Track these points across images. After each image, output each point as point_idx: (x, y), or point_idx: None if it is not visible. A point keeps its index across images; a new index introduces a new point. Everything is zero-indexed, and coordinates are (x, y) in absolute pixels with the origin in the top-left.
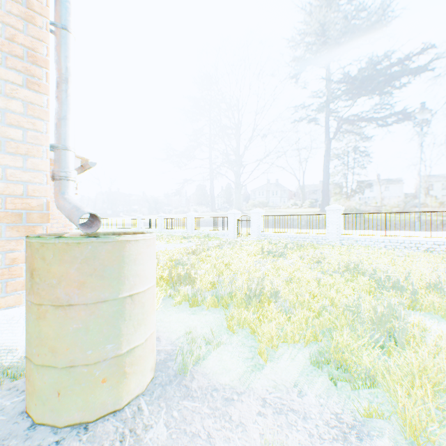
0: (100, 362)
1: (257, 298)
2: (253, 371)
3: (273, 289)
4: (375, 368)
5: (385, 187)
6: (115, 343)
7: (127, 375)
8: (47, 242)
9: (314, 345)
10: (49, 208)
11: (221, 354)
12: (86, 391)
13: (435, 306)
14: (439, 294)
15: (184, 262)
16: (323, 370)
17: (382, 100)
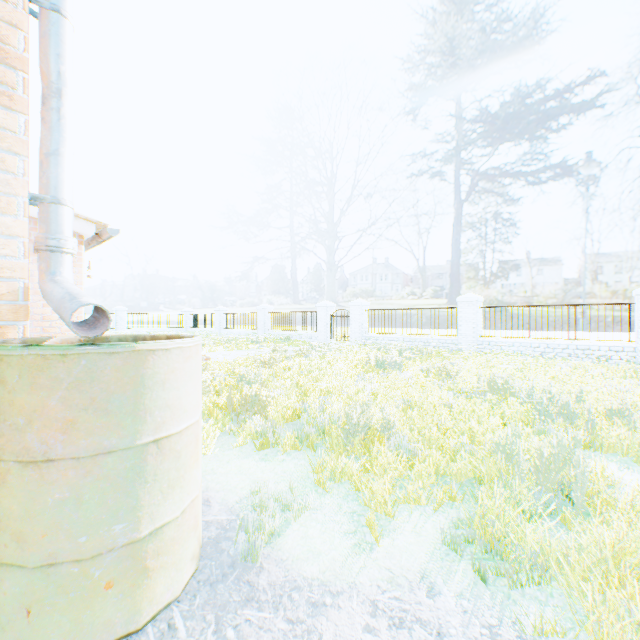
0: (102, 555)
1: (361, 434)
2: (356, 554)
3: (385, 420)
4: (547, 548)
5: (538, 269)
6: (128, 522)
7: (149, 572)
8: (9, 353)
9: (449, 509)
10: (28, 297)
11: (307, 526)
12: (76, 605)
13: (622, 444)
14: (627, 425)
15: (251, 379)
16: (465, 551)
17: (535, 146)
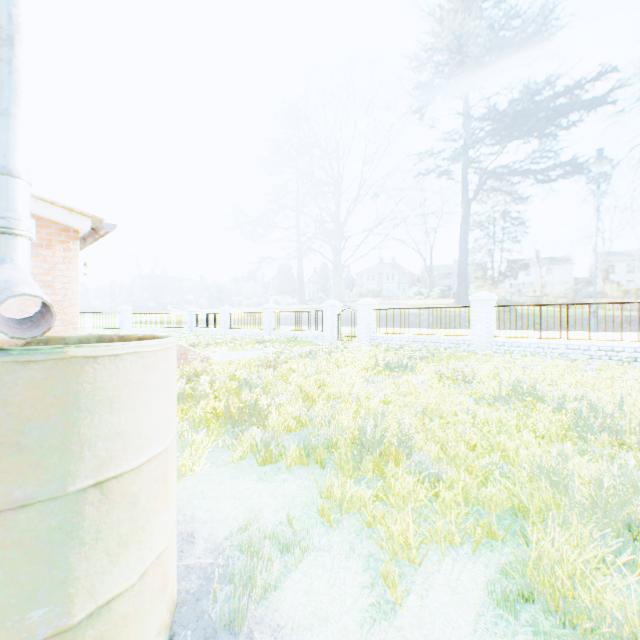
0: None
1: (374, 450)
2: (375, 620)
3: (401, 433)
4: (633, 622)
5: (550, 268)
6: (53, 604)
7: None
8: None
9: (489, 553)
10: None
11: (311, 576)
12: None
13: None
14: None
15: (253, 382)
16: (518, 620)
17: (546, 142)
